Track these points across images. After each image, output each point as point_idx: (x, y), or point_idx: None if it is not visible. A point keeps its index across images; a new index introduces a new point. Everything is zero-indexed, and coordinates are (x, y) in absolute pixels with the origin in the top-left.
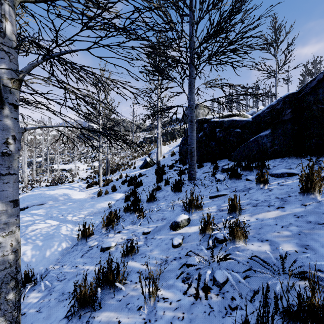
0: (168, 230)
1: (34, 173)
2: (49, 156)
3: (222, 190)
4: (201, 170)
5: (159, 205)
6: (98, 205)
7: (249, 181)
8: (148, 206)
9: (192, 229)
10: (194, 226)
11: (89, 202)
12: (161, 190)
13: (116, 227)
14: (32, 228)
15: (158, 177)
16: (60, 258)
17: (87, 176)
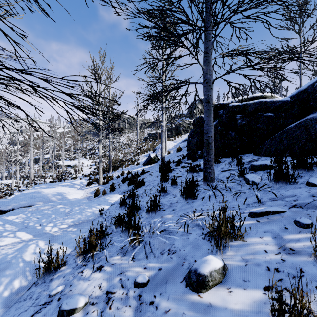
0: (182, 284)
1: (41, 169)
2: (57, 152)
3: (267, 200)
4: (218, 168)
5: (164, 219)
6: (88, 210)
7: (316, 187)
8: (149, 218)
9: (237, 299)
10: (239, 287)
11: (80, 205)
12: (166, 193)
13: (96, 257)
14: None
15: (163, 176)
16: (1, 313)
17: (90, 173)
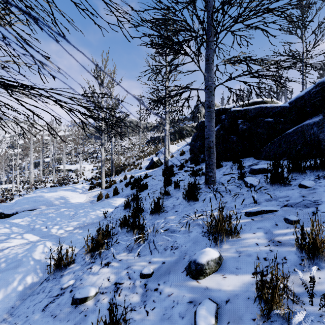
0: (183, 274)
1: (41, 173)
2: (57, 156)
3: (262, 201)
4: (220, 171)
5: (167, 219)
6: (93, 213)
7: (306, 189)
8: (152, 219)
9: (230, 283)
10: (232, 273)
11: (84, 208)
12: (169, 196)
13: (104, 254)
14: (2, 246)
15: (166, 179)
16: (16, 305)
17: (92, 177)
